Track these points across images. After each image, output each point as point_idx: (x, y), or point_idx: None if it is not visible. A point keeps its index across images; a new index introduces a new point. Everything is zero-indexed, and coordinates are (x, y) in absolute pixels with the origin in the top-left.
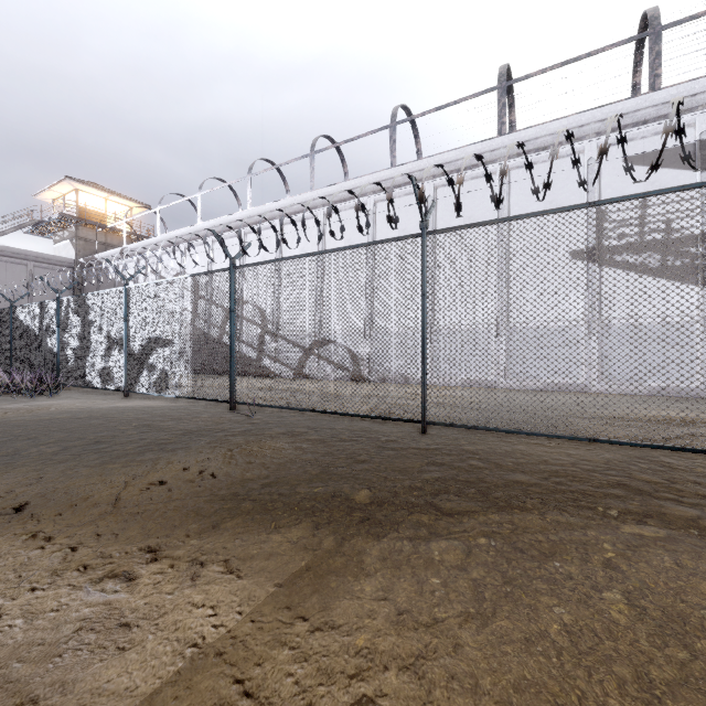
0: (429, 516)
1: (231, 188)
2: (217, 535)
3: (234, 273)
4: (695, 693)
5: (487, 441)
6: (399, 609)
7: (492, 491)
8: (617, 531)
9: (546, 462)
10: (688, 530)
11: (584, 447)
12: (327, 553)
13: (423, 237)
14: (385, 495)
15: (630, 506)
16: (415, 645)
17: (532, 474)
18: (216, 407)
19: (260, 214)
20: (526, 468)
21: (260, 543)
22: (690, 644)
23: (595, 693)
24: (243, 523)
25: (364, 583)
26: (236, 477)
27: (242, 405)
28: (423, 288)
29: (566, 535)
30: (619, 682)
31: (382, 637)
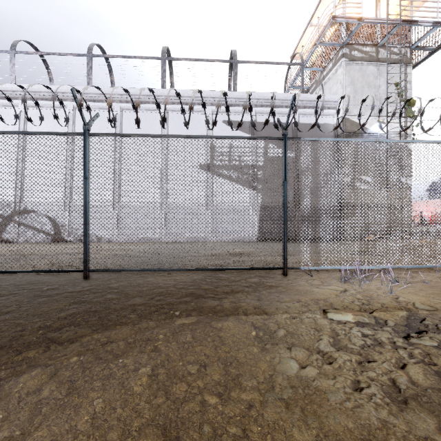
0: (38, 351)
1: None
2: None
3: None
4: (153, 427)
5: (130, 278)
6: None
7: (109, 315)
8: (172, 325)
9: (160, 287)
10: (209, 314)
11: (186, 274)
12: None
13: (85, 136)
14: (6, 341)
15: (189, 307)
16: None
17: (145, 297)
18: None
19: None
20: (145, 293)
21: None
22: (169, 391)
23: None
24: None
25: None
26: None
27: None
28: (85, 173)
29: (140, 336)
30: None
31: None
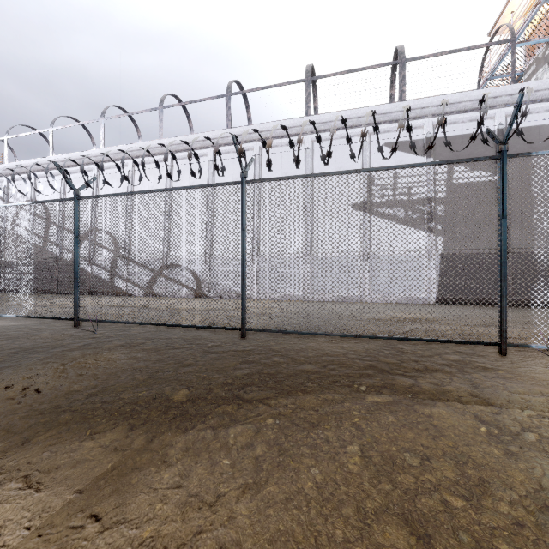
0: (233, 406)
1: (84, 127)
2: (25, 451)
3: (78, 202)
4: (391, 515)
5: (289, 341)
6: (190, 492)
7: (285, 380)
8: (363, 401)
9: (327, 354)
10: (406, 394)
11: (353, 341)
12: (135, 451)
13: (243, 184)
14: (200, 393)
15: (374, 382)
16: (195, 524)
17: (316, 364)
18: (60, 324)
19: (113, 153)
20: (313, 360)
21: (71, 452)
22: (394, 478)
23: (327, 531)
24: (57, 434)
25: (164, 474)
26: (62, 390)
27: (87, 321)
28: (243, 224)
29: (330, 409)
30: (345, 518)
31: (168, 522)
